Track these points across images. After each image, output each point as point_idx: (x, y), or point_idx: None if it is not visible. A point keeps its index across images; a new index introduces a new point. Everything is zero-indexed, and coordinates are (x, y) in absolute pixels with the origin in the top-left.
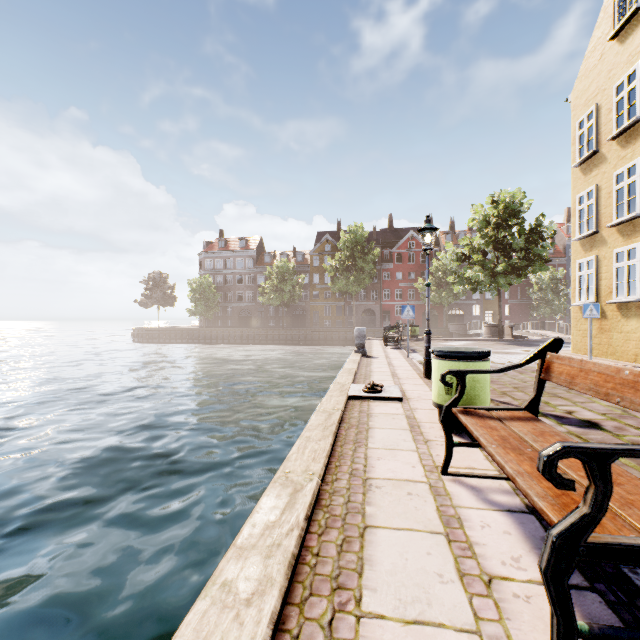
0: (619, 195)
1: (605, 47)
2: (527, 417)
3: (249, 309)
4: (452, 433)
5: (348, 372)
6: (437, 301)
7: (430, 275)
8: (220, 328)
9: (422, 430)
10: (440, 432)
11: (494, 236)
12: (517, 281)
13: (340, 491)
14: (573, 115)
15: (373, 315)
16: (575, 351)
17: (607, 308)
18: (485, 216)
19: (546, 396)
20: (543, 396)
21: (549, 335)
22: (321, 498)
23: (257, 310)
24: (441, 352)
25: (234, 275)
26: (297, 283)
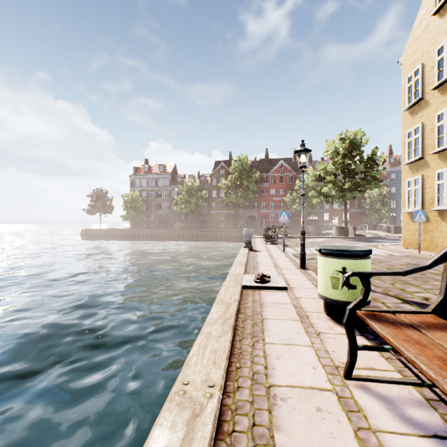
0: (440, 130)
1: (428, 21)
2: (443, 324)
3: (166, 215)
4: (339, 324)
5: (240, 264)
6: (300, 210)
7: (295, 191)
8: (145, 229)
9: (311, 321)
10: (328, 323)
11: (342, 163)
12: (359, 195)
13: (243, 407)
14: (403, 73)
15: (254, 220)
16: (405, 246)
17: (430, 214)
18: (336, 148)
19: (400, 283)
20: (397, 283)
21: (379, 234)
22: (223, 419)
23: (172, 216)
24: (328, 250)
25: (155, 191)
26: (201, 197)
